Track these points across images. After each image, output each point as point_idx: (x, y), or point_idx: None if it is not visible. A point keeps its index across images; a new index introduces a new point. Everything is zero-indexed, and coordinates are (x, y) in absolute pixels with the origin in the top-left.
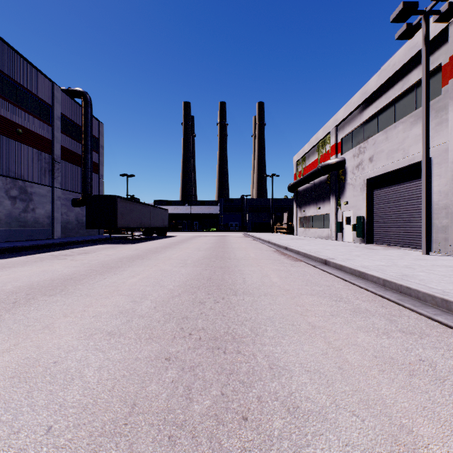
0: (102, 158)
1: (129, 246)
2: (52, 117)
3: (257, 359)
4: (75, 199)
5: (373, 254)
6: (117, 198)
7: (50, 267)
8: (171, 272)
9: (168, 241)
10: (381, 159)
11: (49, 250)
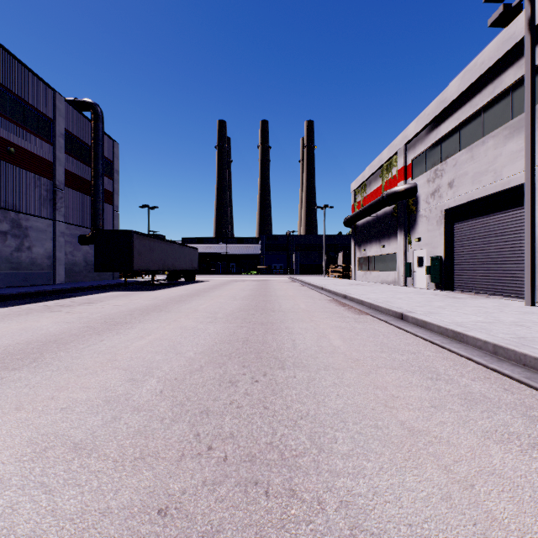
0: (117, 186)
1: (146, 294)
2: (54, 133)
3: (328, 512)
4: (83, 236)
5: (461, 305)
6: (134, 234)
7: (34, 323)
8: (195, 330)
9: (197, 286)
10: (464, 184)
11: (43, 299)
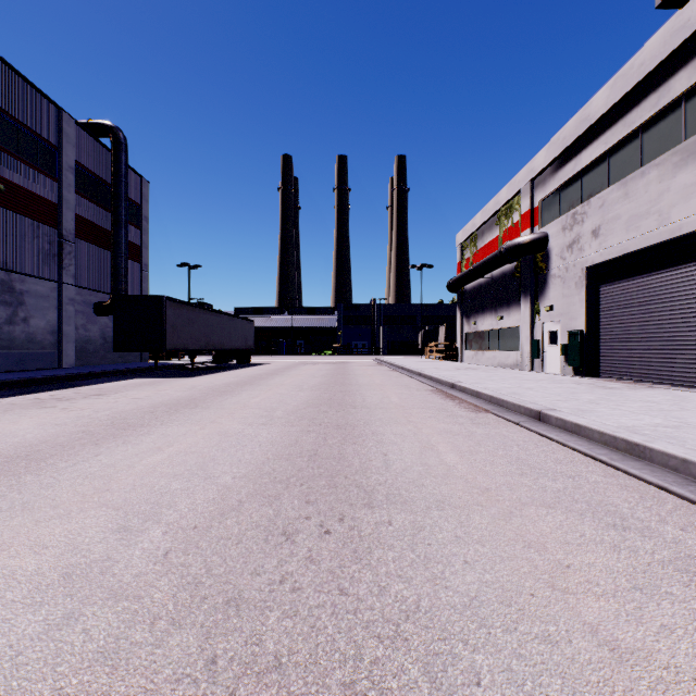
0: (146, 238)
1: (182, 382)
2: (60, 166)
3: None
4: (99, 304)
5: (620, 399)
6: (166, 300)
7: (10, 425)
8: (239, 437)
9: (252, 371)
10: (615, 232)
11: (38, 390)
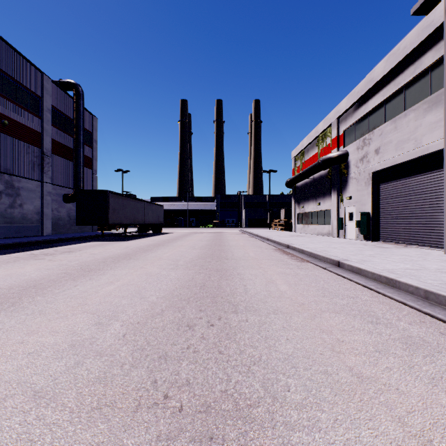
0: (95, 153)
1: (119, 244)
2: (42, 109)
3: None
4: (66, 195)
5: (388, 254)
6: (109, 193)
7: (19, 269)
8: (158, 276)
9: (163, 237)
10: (388, 151)
11: (31, 249)
